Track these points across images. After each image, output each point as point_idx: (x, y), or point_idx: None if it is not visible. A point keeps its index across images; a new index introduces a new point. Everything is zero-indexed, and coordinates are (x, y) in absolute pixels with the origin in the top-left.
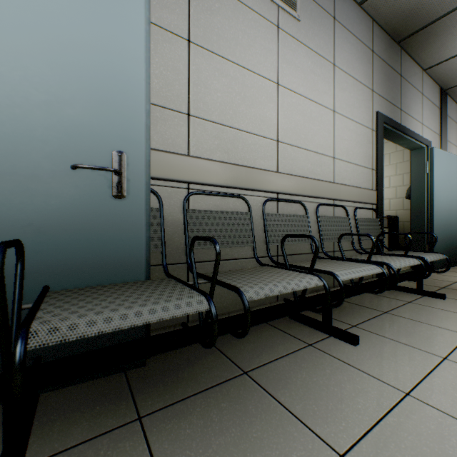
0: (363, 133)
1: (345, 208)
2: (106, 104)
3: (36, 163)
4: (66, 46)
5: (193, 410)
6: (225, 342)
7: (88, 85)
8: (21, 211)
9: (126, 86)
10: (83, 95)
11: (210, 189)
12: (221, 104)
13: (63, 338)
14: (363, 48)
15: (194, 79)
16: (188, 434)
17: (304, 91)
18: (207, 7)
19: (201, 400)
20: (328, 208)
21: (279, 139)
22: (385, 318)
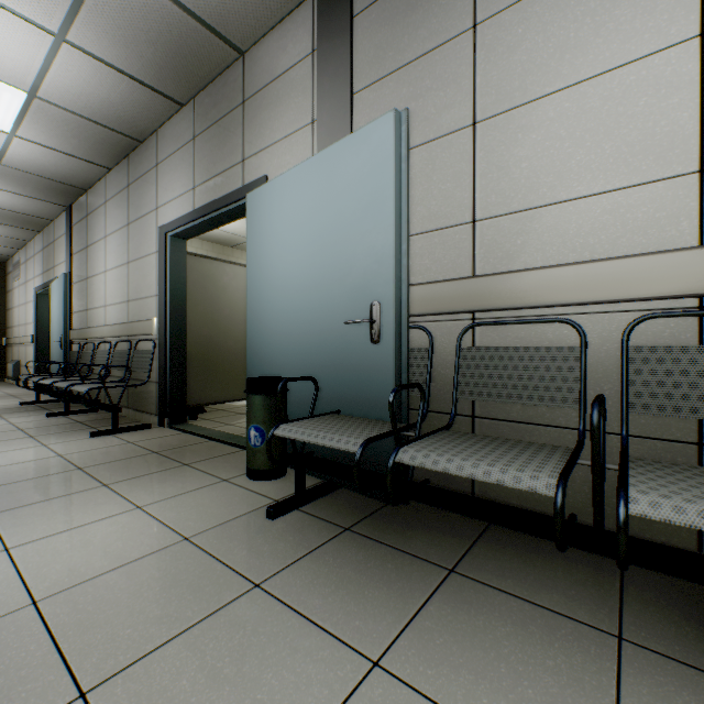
0: None
1: None
2: (368, 263)
3: (336, 323)
4: (348, 231)
5: (370, 550)
6: (497, 541)
7: (358, 253)
8: (330, 356)
9: (381, 240)
10: (356, 263)
11: (507, 315)
12: (527, 178)
13: (284, 435)
14: None
15: (482, 169)
16: (346, 554)
17: None
18: (502, 51)
19: (384, 551)
20: None
21: None
22: None
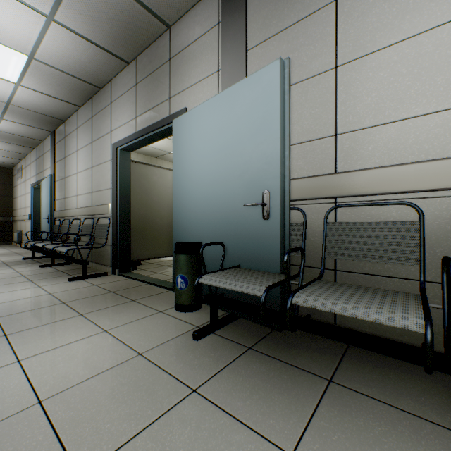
0: None
1: None
2: (260, 165)
3: (236, 206)
4: (245, 143)
5: (268, 364)
6: (357, 358)
7: (253, 158)
8: (232, 228)
9: (270, 148)
10: (251, 164)
11: (361, 199)
12: (376, 104)
13: (206, 282)
14: None
15: (342, 98)
16: (252, 367)
17: None
18: (357, 15)
19: (279, 365)
20: None
21: None
22: None
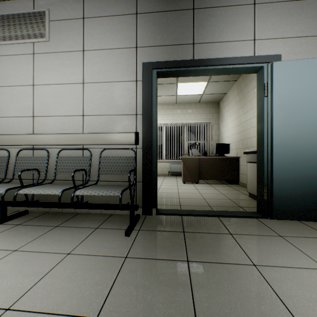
0: (121, 87)
1: (89, 150)
2: None
3: None
4: None
5: None
6: None
7: None
8: None
9: None
10: None
11: None
12: (1, 108)
13: None
14: (122, 18)
15: None
16: None
17: (54, 80)
18: None
19: None
20: (77, 151)
21: (35, 115)
22: (40, 228)
